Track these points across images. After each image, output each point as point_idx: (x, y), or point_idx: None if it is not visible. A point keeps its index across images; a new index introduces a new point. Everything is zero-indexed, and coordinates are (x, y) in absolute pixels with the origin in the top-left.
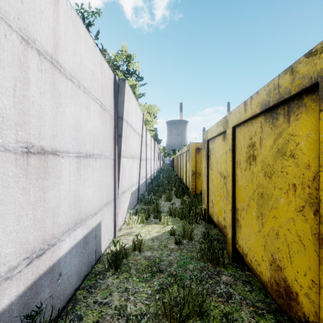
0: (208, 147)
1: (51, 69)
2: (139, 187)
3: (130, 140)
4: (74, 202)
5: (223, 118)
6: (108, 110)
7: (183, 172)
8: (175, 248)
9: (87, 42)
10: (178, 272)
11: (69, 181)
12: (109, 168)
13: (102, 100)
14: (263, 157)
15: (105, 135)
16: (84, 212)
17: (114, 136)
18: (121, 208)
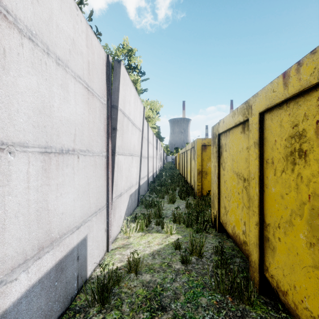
0: (219, 143)
1: None
2: (139, 188)
3: (128, 135)
4: (38, 218)
5: (243, 104)
6: (98, 96)
7: (187, 171)
8: (181, 269)
9: None
10: (187, 312)
11: (26, 189)
12: (99, 168)
13: (88, 81)
14: None
15: (94, 126)
16: (57, 229)
17: (107, 128)
18: (116, 214)
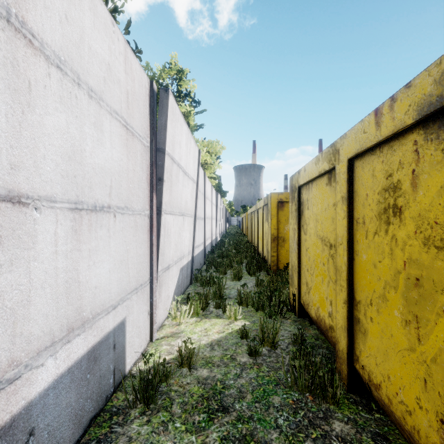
0: (300, 198)
1: (6, 34)
2: (193, 260)
3: (178, 187)
4: (67, 291)
5: (328, 148)
6: (140, 136)
7: (258, 237)
8: (248, 363)
9: (95, 11)
10: (255, 413)
11: (54, 254)
12: (141, 231)
13: (127, 117)
14: (420, 209)
15: (134, 175)
16: (90, 308)
17: (151, 179)
18: (163, 293)
